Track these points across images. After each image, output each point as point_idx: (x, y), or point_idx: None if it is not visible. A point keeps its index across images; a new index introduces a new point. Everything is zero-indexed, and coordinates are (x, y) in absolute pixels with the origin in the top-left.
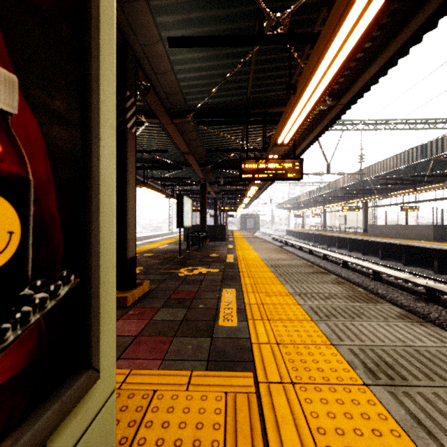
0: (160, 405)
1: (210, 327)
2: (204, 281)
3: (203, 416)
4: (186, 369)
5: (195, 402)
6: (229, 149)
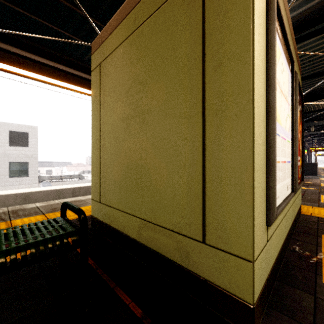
0: (303, 208)
1: (316, 202)
2: (306, 191)
3: (320, 211)
4: (309, 206)
5: (316, 210)
6: (322, 109)
